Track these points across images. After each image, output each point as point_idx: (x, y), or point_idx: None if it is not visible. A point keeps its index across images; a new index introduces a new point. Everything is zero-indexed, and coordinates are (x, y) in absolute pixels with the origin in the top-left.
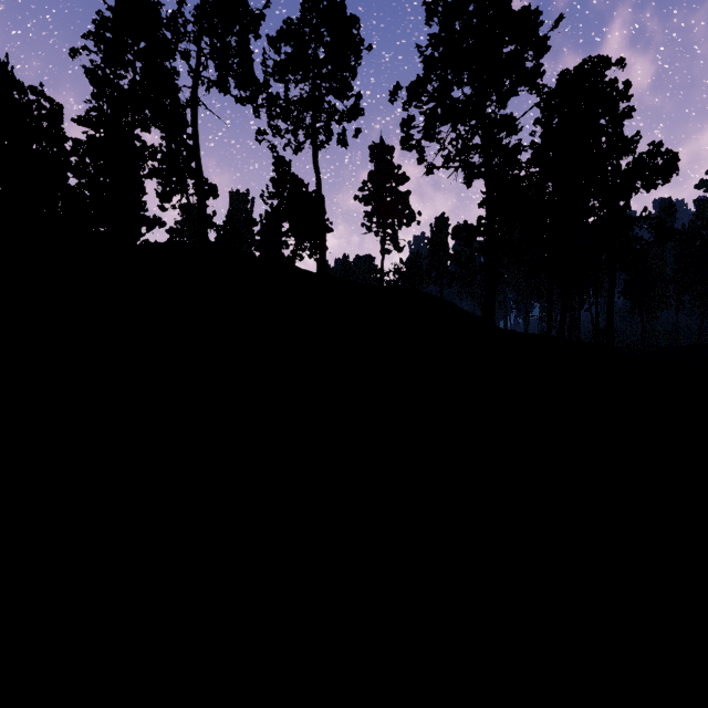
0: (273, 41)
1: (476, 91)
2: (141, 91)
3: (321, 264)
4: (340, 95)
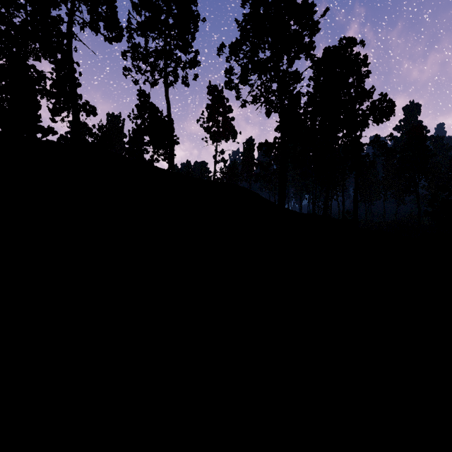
0: (136, 5)
1: (273, 54)
2: (30, 27)
3: (170, 164)
4: (183, 50)
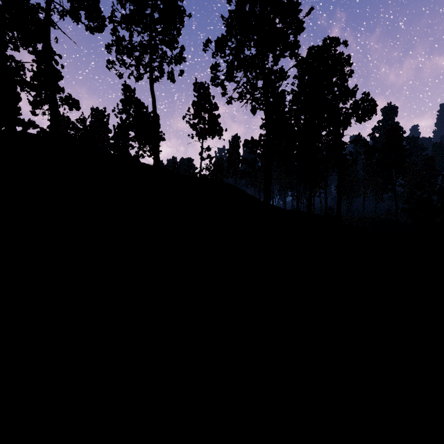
0: None
1: (259, 52)
2: (7, 14)
3: (156, 160)
4: (169, 45)
